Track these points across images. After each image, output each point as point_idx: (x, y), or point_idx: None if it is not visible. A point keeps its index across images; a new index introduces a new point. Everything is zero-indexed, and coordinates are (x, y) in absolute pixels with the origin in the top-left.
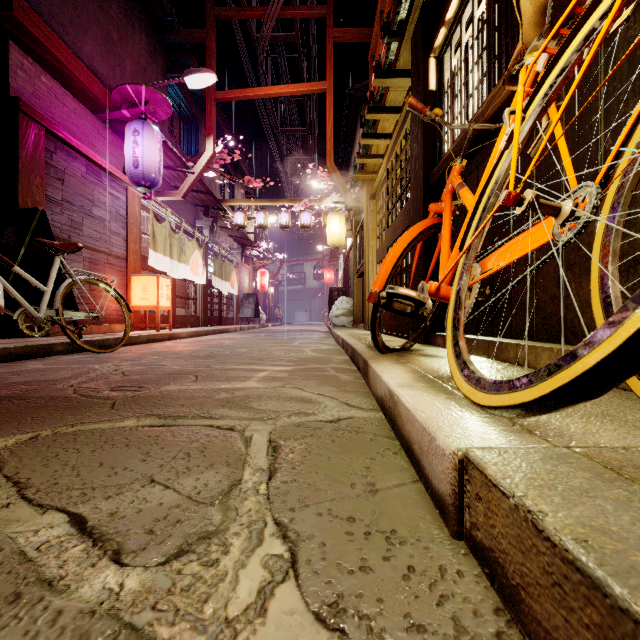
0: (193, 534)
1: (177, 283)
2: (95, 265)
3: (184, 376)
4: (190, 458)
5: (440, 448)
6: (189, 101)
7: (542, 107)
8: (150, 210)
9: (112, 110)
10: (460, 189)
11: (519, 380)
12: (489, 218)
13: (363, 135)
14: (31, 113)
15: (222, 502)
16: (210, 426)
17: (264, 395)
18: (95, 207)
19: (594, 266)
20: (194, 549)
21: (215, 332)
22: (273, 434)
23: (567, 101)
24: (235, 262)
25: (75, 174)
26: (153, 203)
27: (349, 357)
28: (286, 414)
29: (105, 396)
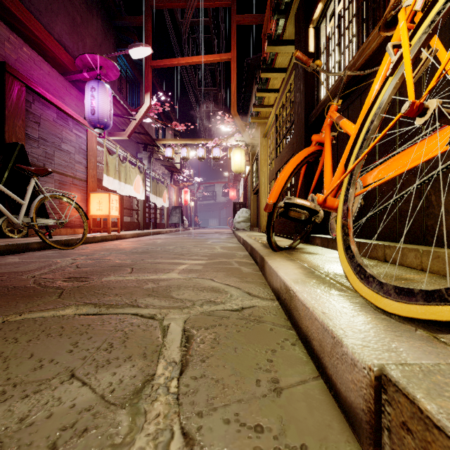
0: (96, 449)
1: (124, 198)
2: (63, 185)
3: (122, 268)
4: (112, 349)
5: (348, 356)
6: (133, 68)
7: (428, 34)
8: (104, 146)
9: (76, 73)
10: (340, 120)
11: (441, 292)
12: (385, 131)
13: (258, 90)
14: (15, 73)
15: (133, 403)
16: (135, 315)
17: (182, 285)
18: (63, 143)
19: None
20: None
21: (151, 234)
22: (187, 323)
23: None
24: (166, 184)
25: (48, 119)
26: (106, 141)
27: (248, 253)
28: (199, 303)
29: (57, 286)
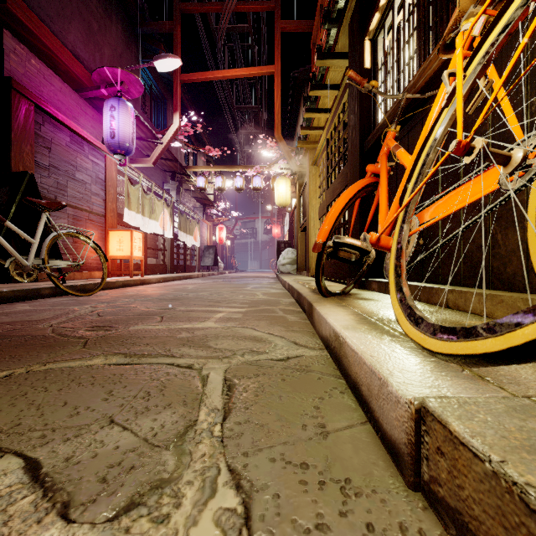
0: (146, 483)
1: (148, 237)
2: (78, 221)
3: (151, 317)
4: (150, 397)
5: (393, 394)
6: (158, 83)
7: (483, 65)
8: (125, 174)
9: (92, 89)
10: (396, 150)
11: (478, 328)
12: (435, 169)
13: (306, 110)
14: (22, 91)
15: (177, 445)
16: (171, 364)
17: (221, 334)
18: (78, 172)
19: (531, 216)
20: (145, 501)
21: (180, 278)
22: (228, 372)
23: (523, 46)
24: (197, 219)
25: (60, 143)
26: (128, 169)
27: (295, 300)
28: (240, 353)
29: (79, 335)
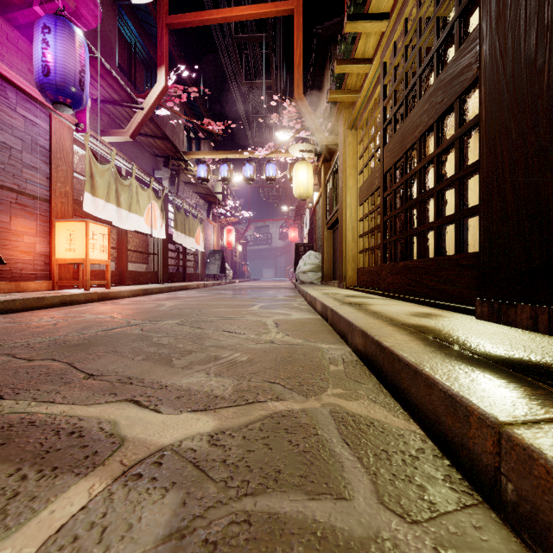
0: None
1: (131, 236)
2: None
3: None
4: None
5: None
6: (146, 42)
7: None
8: (86, 146)
9: (22, 8)
10: None
11: None
12: None
13: (349, 16)
14: None
15: None
16: None
17: None
18: None
19: None
20: None
21: (171, 289)
22: None
23: None
24: (201, 219)
25: None
26: (92, 140)
27: (354, 352)
28: None
29: None
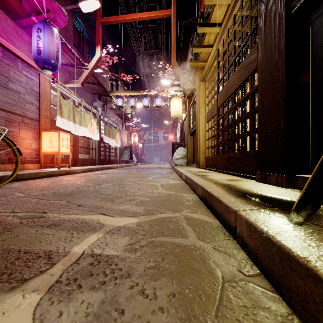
0: None
1: (80, 139)
2: (11, 123)
3: None
4: None
5: None
6: (88, 30)
7: None
8: (57, 90)
9: (25, 17)
10: None
11: None
12: None
13: (200, 24)
14: None
15: None
16: None
17: None
18: (11, 82)
19: None
20: None
21: (103, 168)
22: None
23: None
24: (118, 128)
25: None
26: (61, 86)
27: (198, 197)
28: None
29: None
